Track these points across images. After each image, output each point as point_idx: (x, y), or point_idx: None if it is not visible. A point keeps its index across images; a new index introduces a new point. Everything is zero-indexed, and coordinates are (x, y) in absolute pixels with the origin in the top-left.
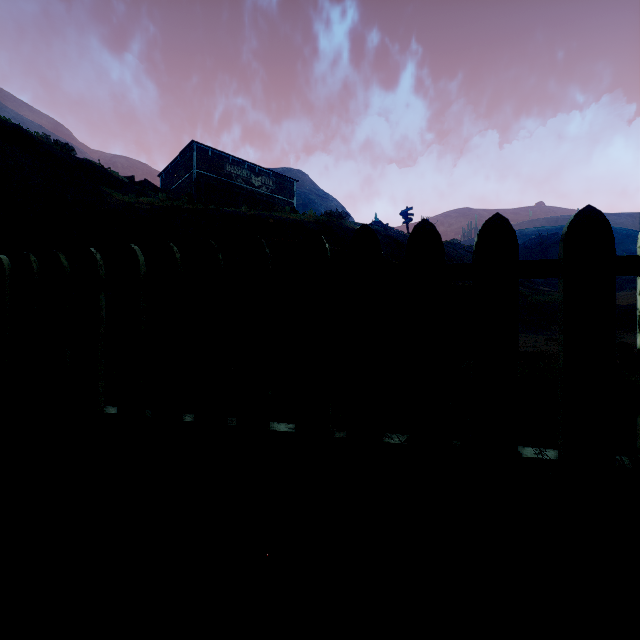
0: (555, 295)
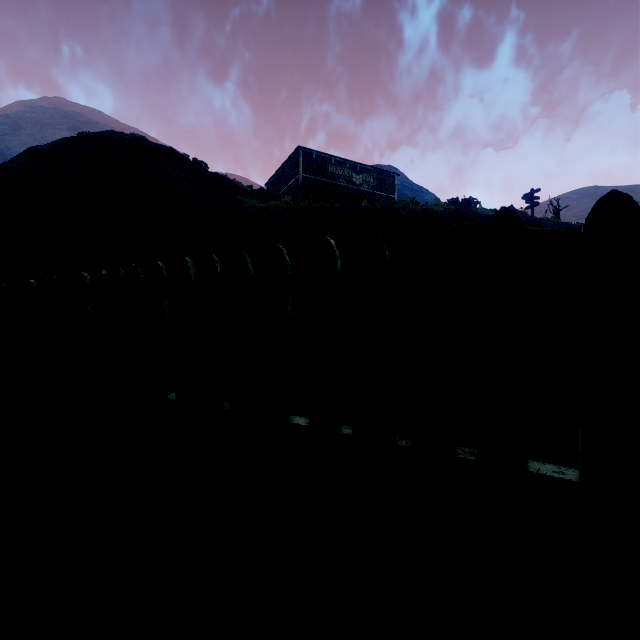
0: None
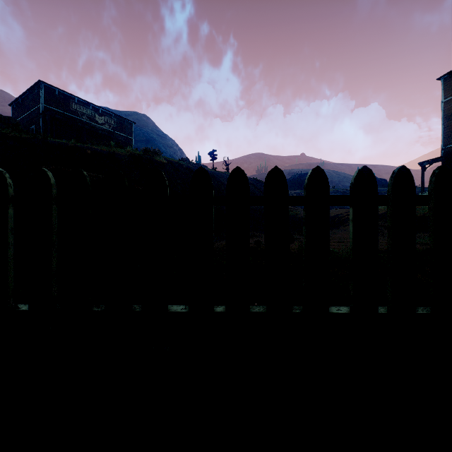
0: (293, 211)
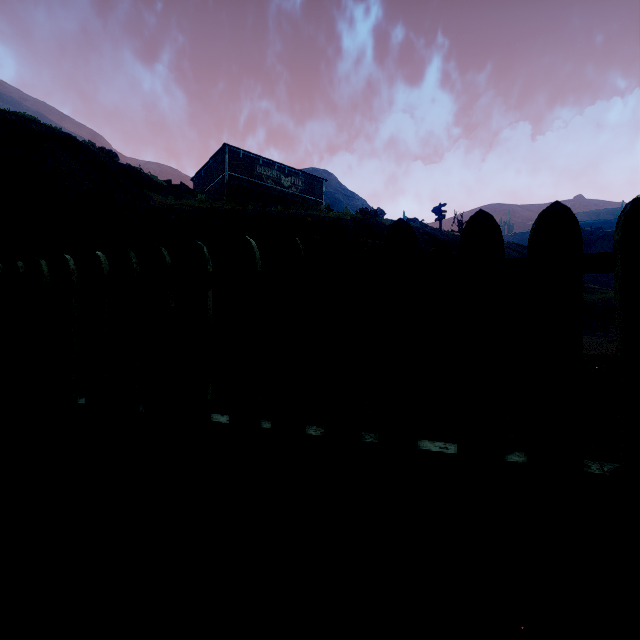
0: (608, 293)
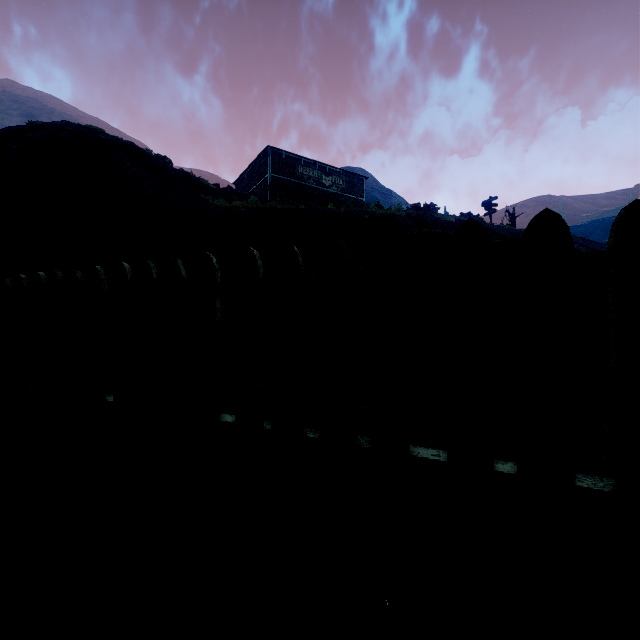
0: None
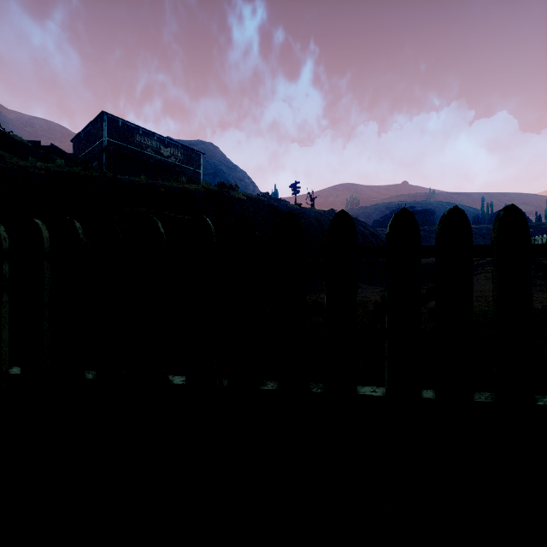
0: None
